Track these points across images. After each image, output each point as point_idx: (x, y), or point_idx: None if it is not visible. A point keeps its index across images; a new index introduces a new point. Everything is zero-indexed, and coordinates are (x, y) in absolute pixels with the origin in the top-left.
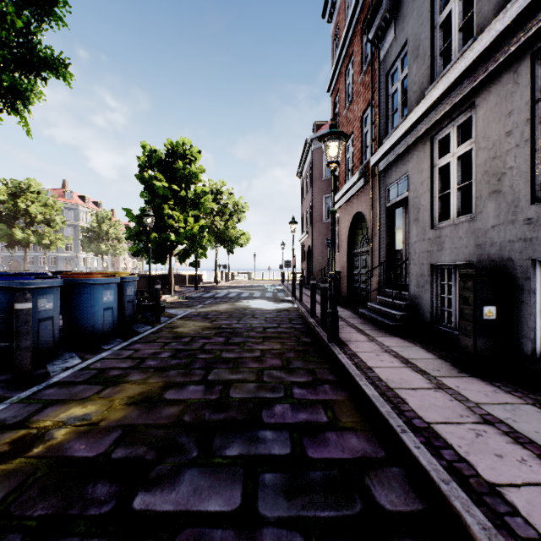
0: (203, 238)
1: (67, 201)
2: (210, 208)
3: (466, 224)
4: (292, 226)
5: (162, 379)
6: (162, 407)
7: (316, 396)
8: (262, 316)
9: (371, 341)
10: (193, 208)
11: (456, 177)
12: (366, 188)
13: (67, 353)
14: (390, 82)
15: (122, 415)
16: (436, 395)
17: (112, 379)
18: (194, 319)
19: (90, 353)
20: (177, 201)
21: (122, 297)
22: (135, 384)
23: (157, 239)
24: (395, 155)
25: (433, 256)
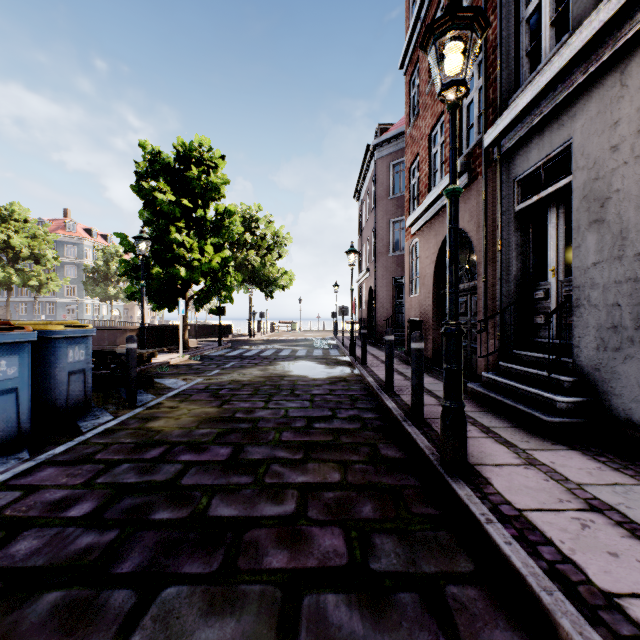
0: (227, 275)
1: (68, 234)
2: (243, 239)
3: None
4: (351, 257)
5: None
6: None
7: None
8: (306, 392)
9: (529, 464)
10: (213, 234)
11: None
12: (470, 190)
13: None
14: None
15: None
16: None
17: None
18: (195, 399)
19: None
20: (191, 223)
21: (58, 366)
22: None
23: (161, 276)
24: (540, 115)
25: None
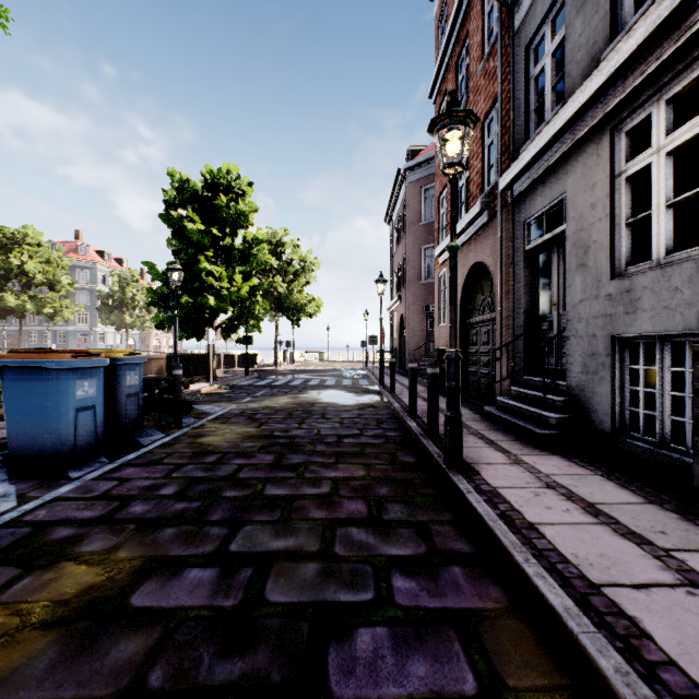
0: (255, 304)
1: (80, 258)
2: (268, 265)
3: (689, 265)
4: (380, 287)
5: (143, 549)
6: (115, 634)
7: (440, 601)
8: (336, 416)
9: (515, 463)
10: (241, 262)
11: (663, 187)
12: (490, 227)
13: (1, 487)
14: (532, 59)
15: (14, 665)
16: (698, 606)
17: (49, 549)
18: (234, 422)
19: (41, 487)
20: (219, 252)
21: (118, 389)
22: (87, 563)
23: (190, 305)
24: (542, 168)
25: (616, 323)
